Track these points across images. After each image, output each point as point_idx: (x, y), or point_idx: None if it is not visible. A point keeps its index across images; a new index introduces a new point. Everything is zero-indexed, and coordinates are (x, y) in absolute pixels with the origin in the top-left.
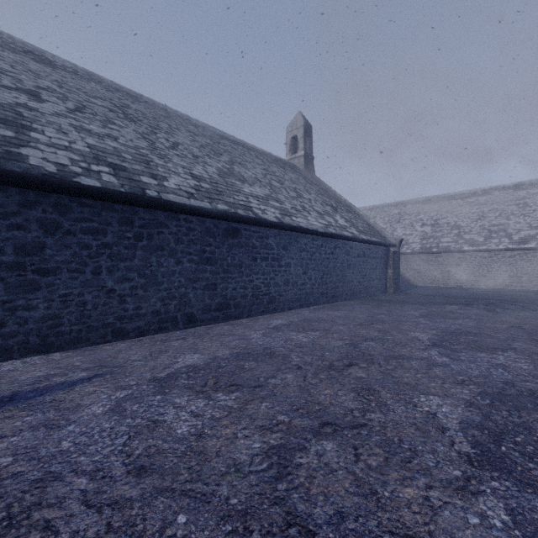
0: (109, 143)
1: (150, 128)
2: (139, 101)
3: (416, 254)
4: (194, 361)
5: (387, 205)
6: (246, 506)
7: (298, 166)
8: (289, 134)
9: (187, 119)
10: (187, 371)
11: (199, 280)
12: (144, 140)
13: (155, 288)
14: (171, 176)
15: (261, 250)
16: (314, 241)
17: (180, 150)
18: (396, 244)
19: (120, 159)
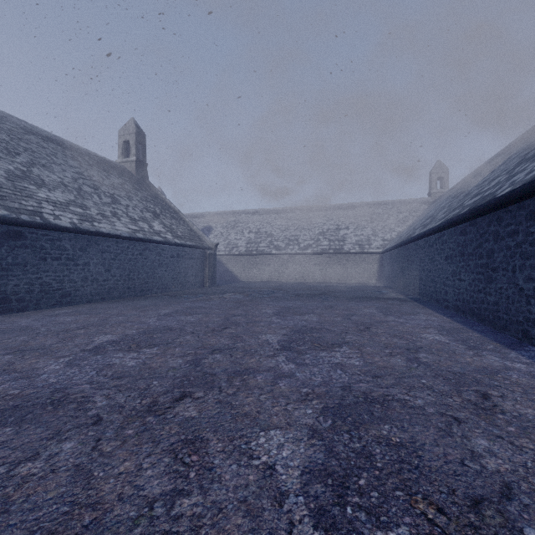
0: None
1: None
2: None
3: (242, 255)
4: None
5: (227, 213)
6: None
7: (129, 170)
8: (122, 137)
9: None
10: None
11: None
12: None
13: None
14: None
15: (52, 251)
16: (119, 244)
17: None
18: (213, 247)
19: None
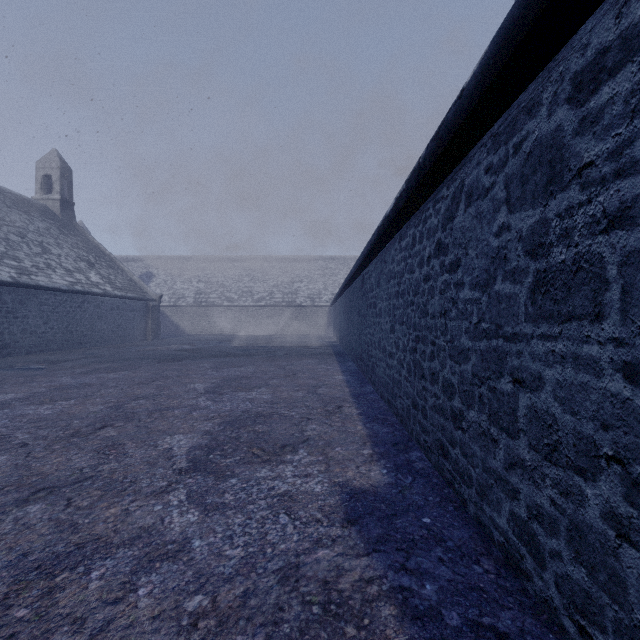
0: None
1: None
2: None
3: (190, 307)
4: None
5: (172, 258)
6: None
7: (52, 210)
8: (41, 170)
9: None
10: None
11: None
12: None
13: None
14: None
15: None
16: (58, 297)
17: None
18: (156, 299)
19: None
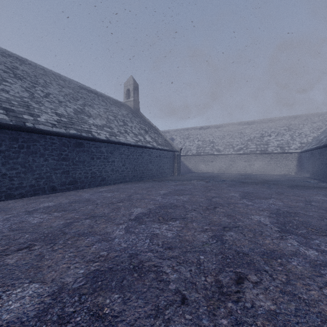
0: (3, 95)
1: (32, 83)
2: (25, 63)
3: (194, 155)
4: (49, 205)
5: (183, 129)
6: (50, 232)
7: (130, 106)
8: (125, 87)
9: (58, 76)
10: (44, 208)
11: (58, 169)
12: (26, 92)
13: (32, 173)
14: (42, 114)
15: (96, 153)
16: (129, 149)
17: (50, 98)
18: (179, 150)
19: (10, 105)
